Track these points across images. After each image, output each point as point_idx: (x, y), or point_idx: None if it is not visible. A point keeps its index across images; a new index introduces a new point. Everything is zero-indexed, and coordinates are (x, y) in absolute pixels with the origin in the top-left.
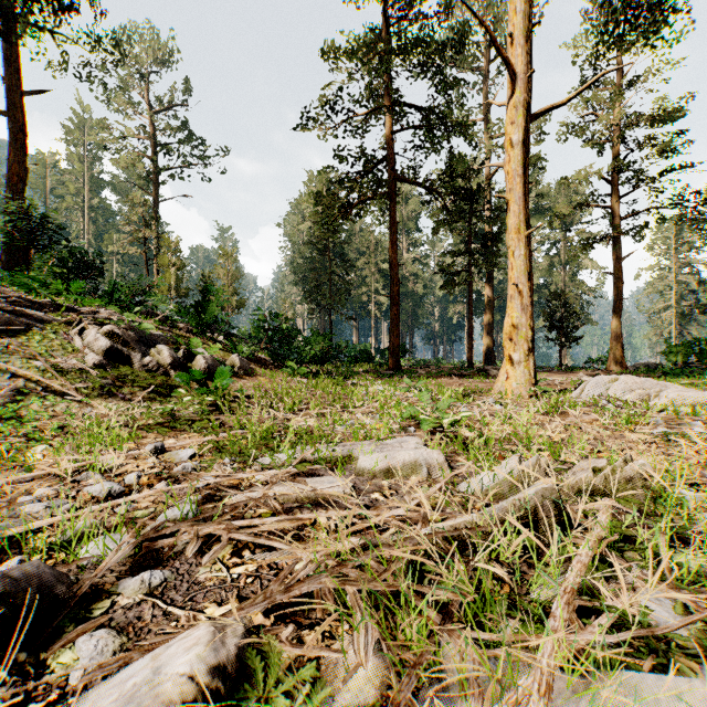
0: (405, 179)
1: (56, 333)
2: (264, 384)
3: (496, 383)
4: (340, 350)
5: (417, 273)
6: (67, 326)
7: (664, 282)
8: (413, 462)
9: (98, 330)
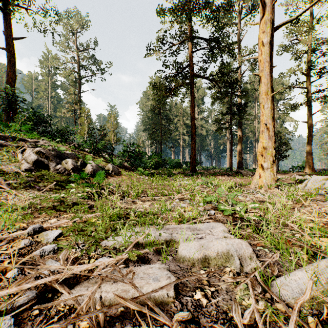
0: (199, 75)
1: (9, 151)
2: (124, 180)
3: (253, 180)
4: (166, 162)
5: (202, 125)
6: (17, 148)
7: None
8: (226, 252)
9: (32, 150)
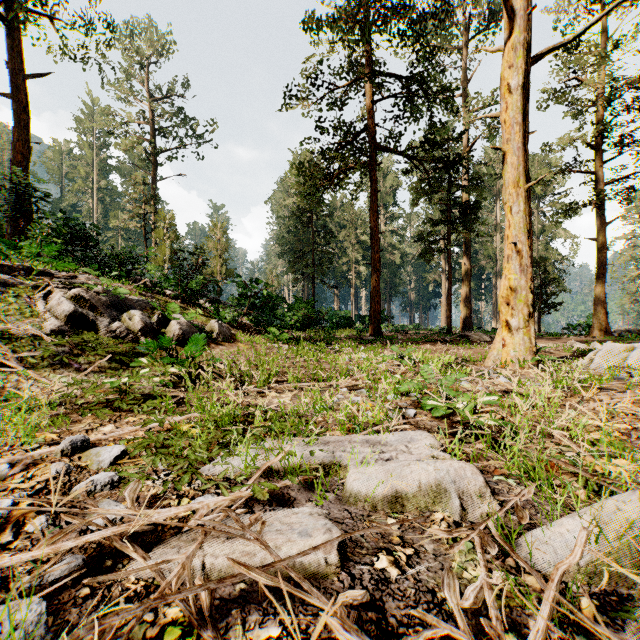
0: (386, 148)
1: (19, 296)
2: (243, 351)
3: (491, 351)
4: (322, 317)
5: (394, 244)
6: (35, 290)
7: (638, 250)
8: (435, 485)
9: (65, 294)
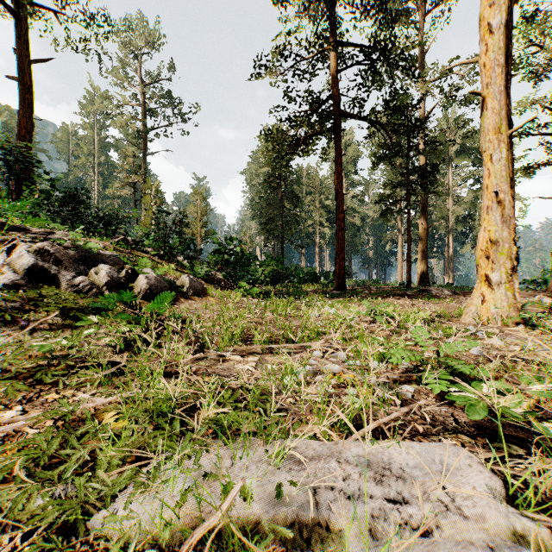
0: (350, 115)
1: None
2: (212, 306)
3: (468, 307)
4: (290, 272)
5: (354, 208)
6: (2, 244)
7: None
8: None
9: (29, 248)
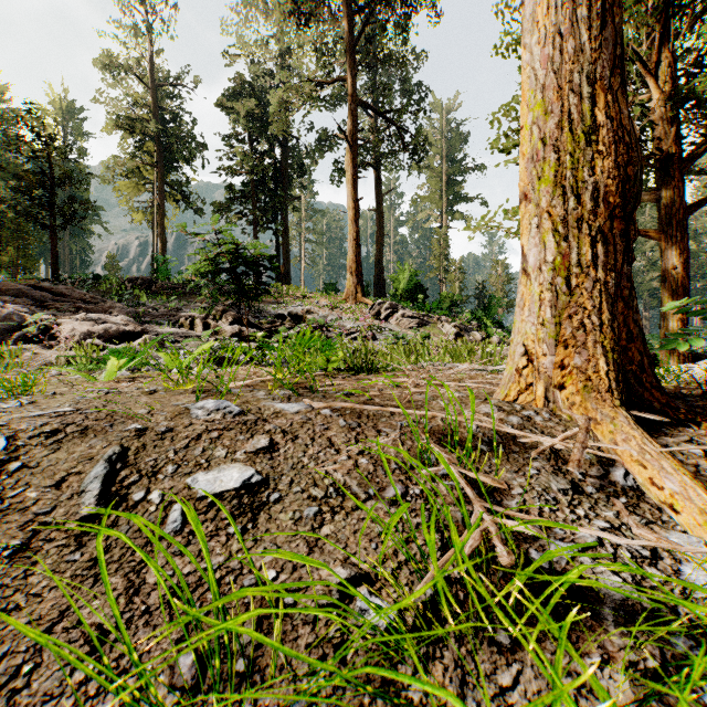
0: None
1: (434, 327)
2: None
3: None
4: None
5: None
6: (436, 324)
7: None
8: None
9: (449, 325)
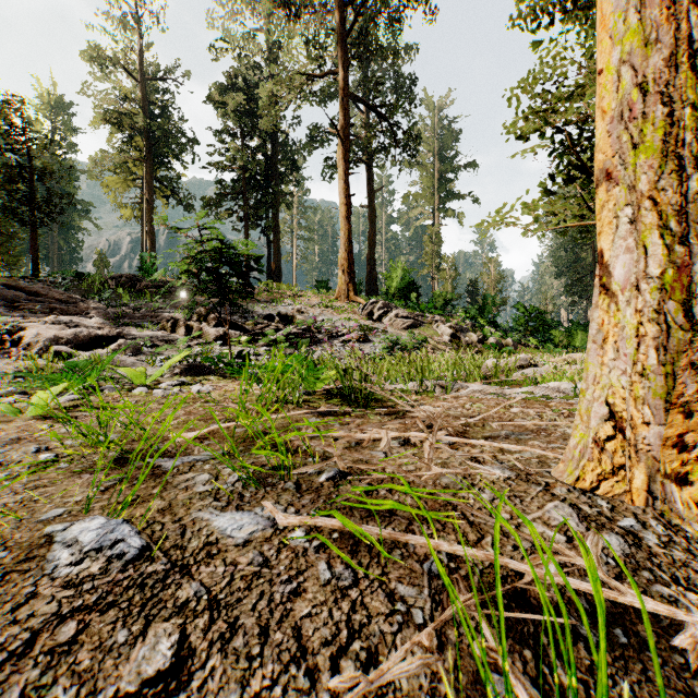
0: None
1: (429, 327)
2: None
3: None
4: None
5: None
6: (430, 324)
7: None
8: None
9: (444, 326)
